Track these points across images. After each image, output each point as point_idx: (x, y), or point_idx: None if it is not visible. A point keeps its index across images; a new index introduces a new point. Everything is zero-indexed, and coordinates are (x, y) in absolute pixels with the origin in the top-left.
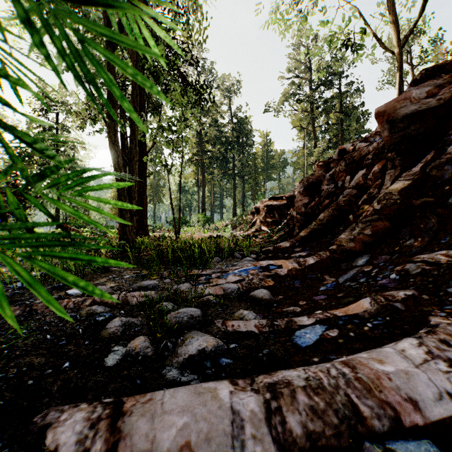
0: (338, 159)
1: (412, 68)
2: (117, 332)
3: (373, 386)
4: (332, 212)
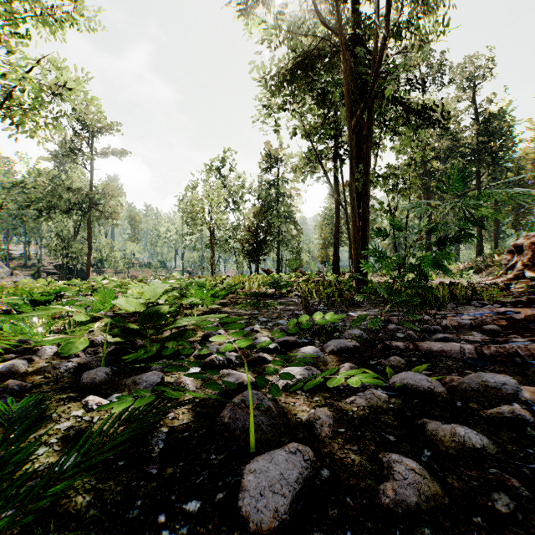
0: None
1: None
2: (394, 330)
3: (530, 349)
4: None
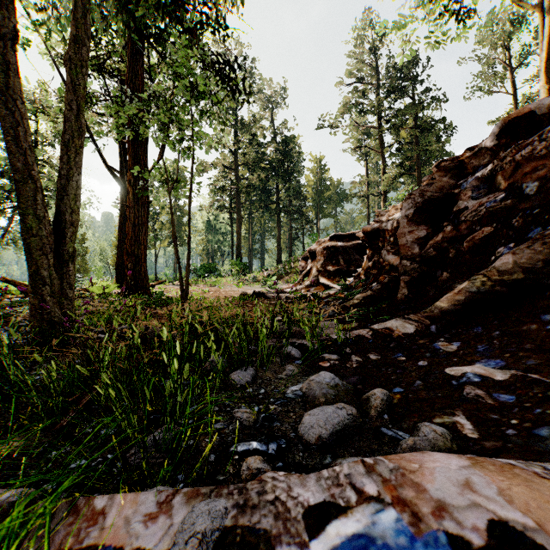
0: (497, 144)
1: (511, 70)
2: None
3: None
4: (546, 250)
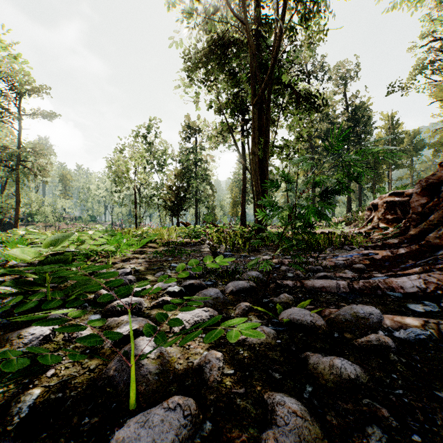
0: None
1: None
2: (286, 271)
3: (388, 283)
4: (441, 214)
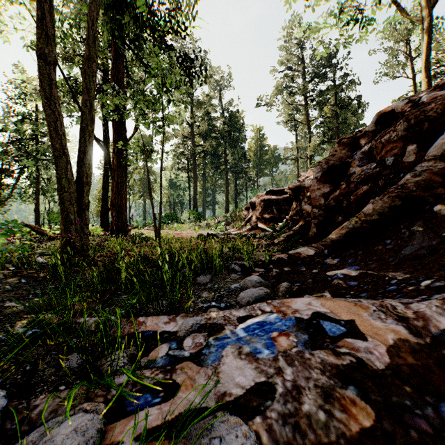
0: (375, 129)
1: (411, 59)
2: None
3: None
4: (390, 201)
